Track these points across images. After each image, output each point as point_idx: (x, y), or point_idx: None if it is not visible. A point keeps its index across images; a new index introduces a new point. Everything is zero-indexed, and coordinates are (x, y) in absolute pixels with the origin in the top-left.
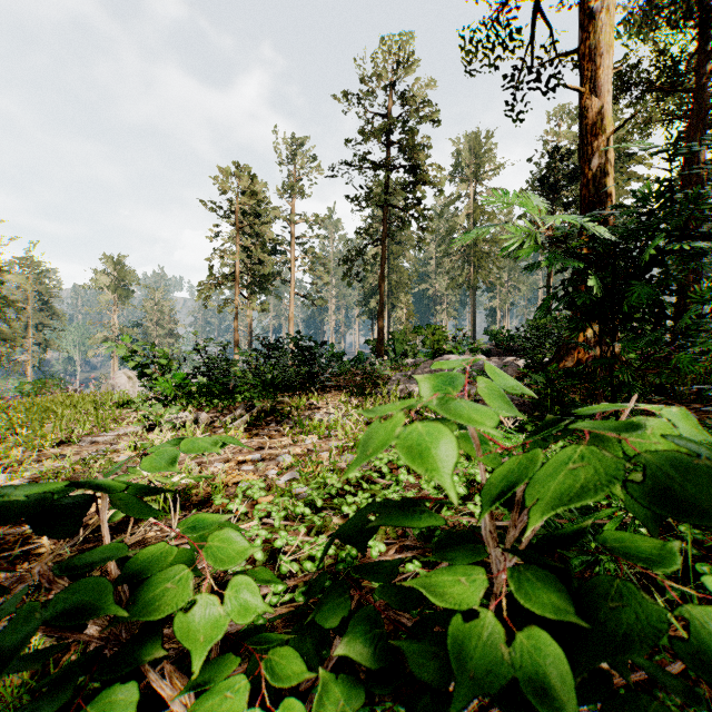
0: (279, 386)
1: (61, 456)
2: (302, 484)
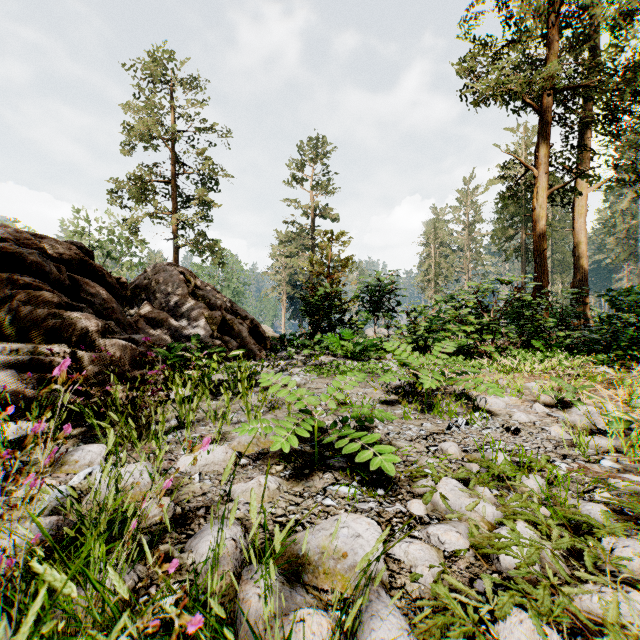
0: None
1: None
2: None
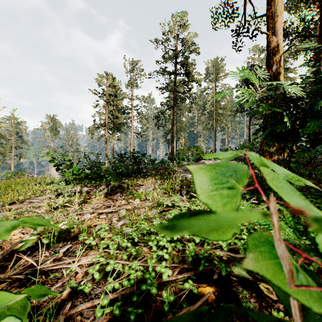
0: (124, 174)
1: (13, 209)
2: (128, 227)
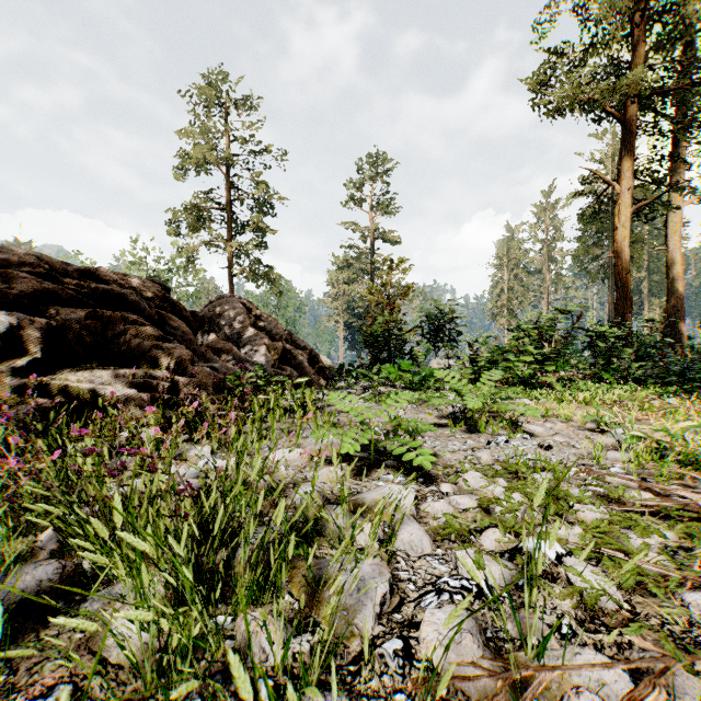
0: None
1: None
2: None
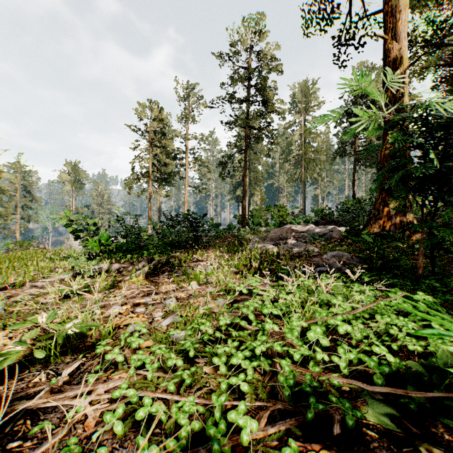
0: (175, 245)
1: (5, 297)
2: (178, 330)
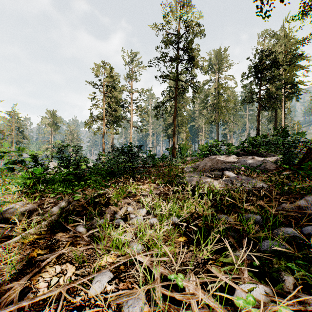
0: (115, 174)
1: None
2: None
